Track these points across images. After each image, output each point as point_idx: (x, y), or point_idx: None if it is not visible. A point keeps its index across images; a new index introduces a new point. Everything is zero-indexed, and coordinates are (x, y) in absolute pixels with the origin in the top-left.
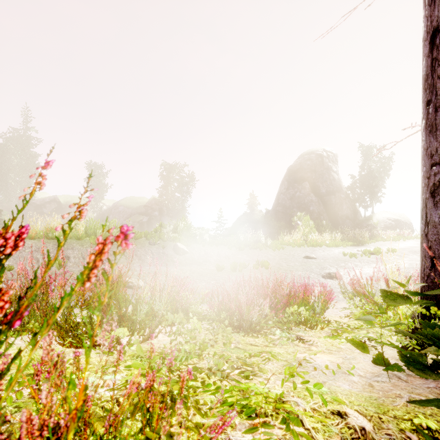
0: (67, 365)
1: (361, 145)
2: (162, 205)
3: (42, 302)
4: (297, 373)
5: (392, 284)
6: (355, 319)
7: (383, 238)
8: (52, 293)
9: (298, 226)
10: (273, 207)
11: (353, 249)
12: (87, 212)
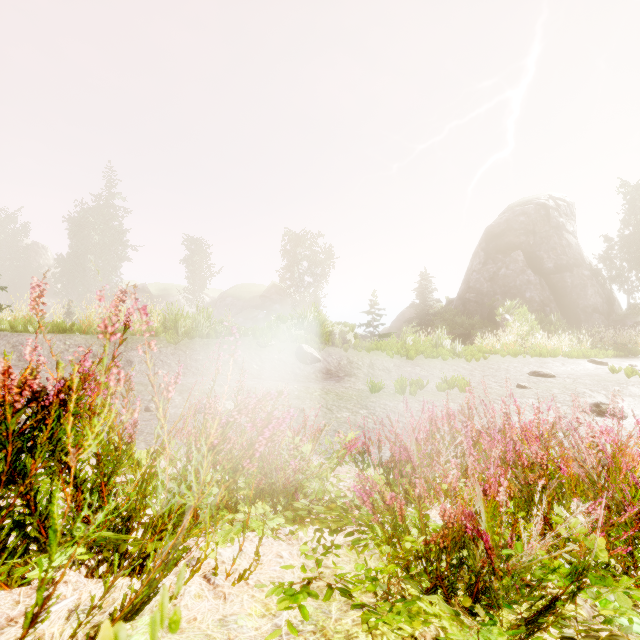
0: None
1: (621, 185)
2: (286, 294)
3: None
4: None
5: None
6: None
7: None
8: None
9: (506, 323)
10: (459, 294)
11: (621, 362)
12: (185, 306)
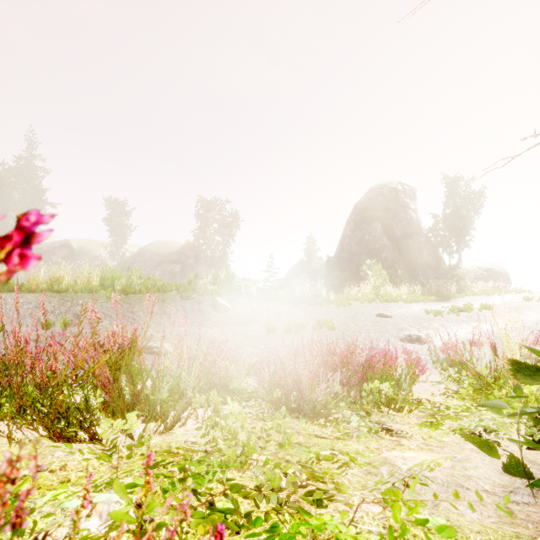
0: (45, 473)
1: (446, 176)
2: (199, 251)
3: (16, 377)
4: (404, 503)
5: (502, 350)
6: (477, 405)
7: (474, 292)
8: (40, 364)
9: (367, 277)
10: (336, 253)
11: (437, 305)
12: (106, 260)
